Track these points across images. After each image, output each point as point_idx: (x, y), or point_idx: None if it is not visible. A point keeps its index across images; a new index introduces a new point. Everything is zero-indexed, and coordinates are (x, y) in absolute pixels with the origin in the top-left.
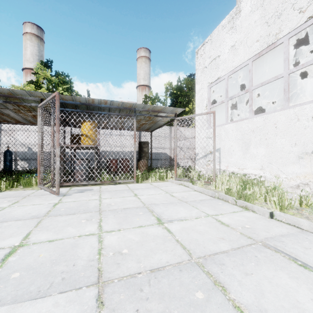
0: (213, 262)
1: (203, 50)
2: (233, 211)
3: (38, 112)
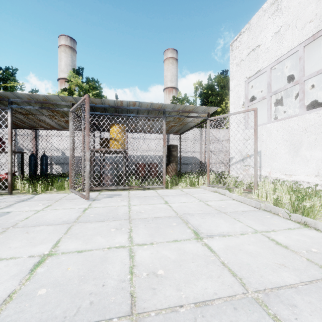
0: (279, 300)
1: (239, 41)
2: (287, 227)
3: (70, 116)
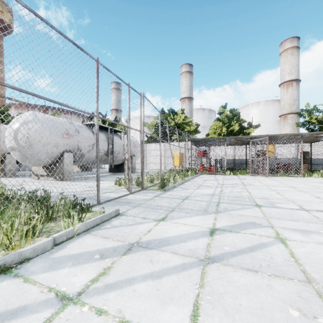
0: None
1: None
2: None
3: (250, 143)
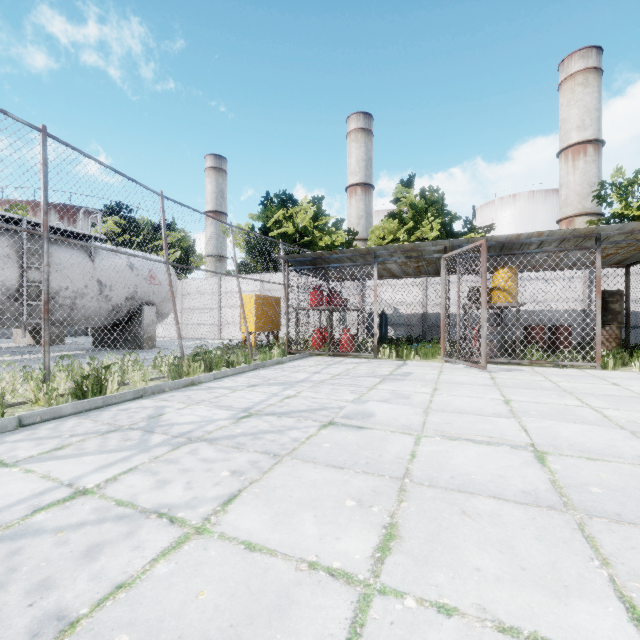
0: None
1: None
2: None
3: (442, 264)
